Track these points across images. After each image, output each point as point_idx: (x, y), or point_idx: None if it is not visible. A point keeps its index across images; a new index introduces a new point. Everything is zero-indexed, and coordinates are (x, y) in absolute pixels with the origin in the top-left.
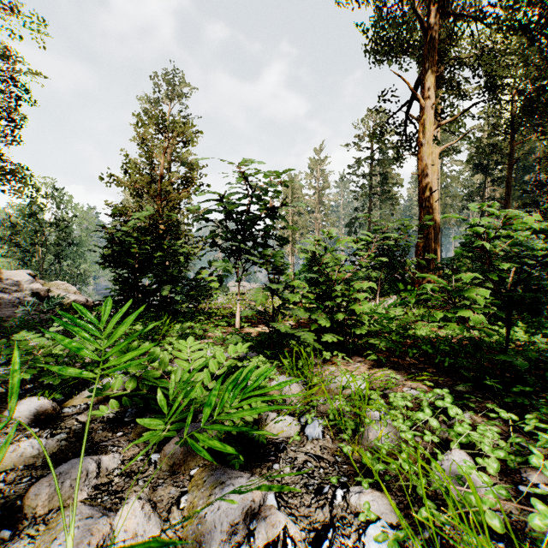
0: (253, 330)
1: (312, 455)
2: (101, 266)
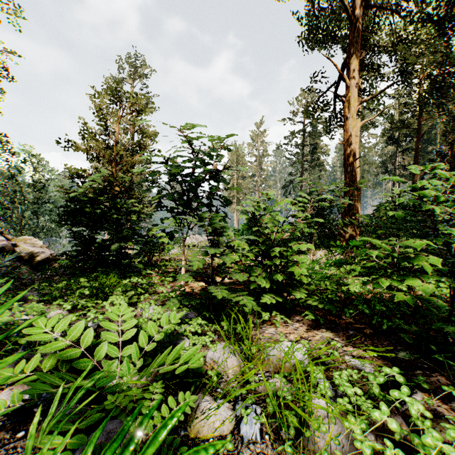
0: (197, 284)
1: None
2: (56, 225)
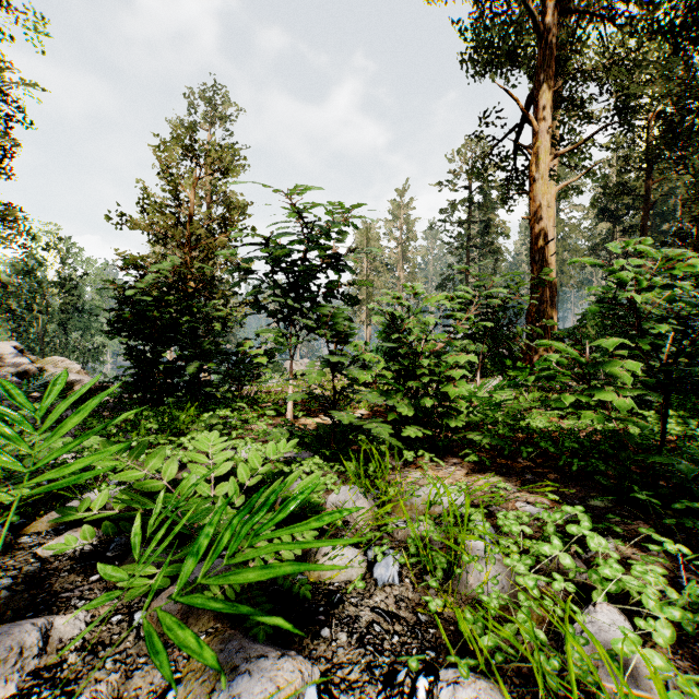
0: (310, 421)
1: (383, 611)
2: (106, 335)
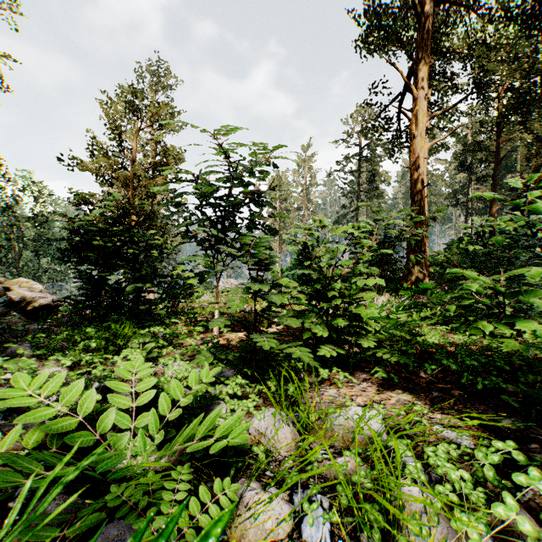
0: (234, 335)
1: None
2: (57, 261)
